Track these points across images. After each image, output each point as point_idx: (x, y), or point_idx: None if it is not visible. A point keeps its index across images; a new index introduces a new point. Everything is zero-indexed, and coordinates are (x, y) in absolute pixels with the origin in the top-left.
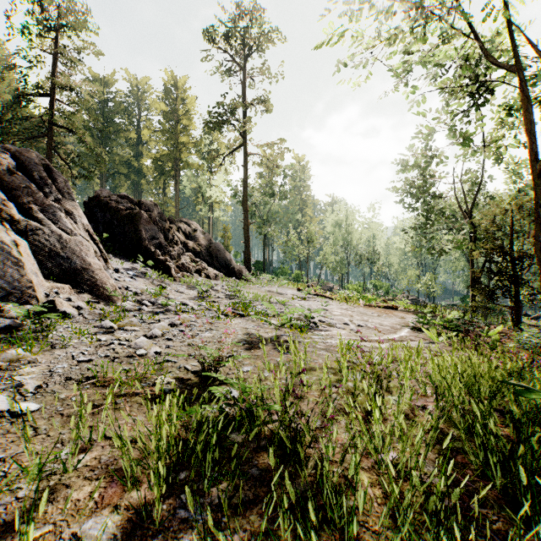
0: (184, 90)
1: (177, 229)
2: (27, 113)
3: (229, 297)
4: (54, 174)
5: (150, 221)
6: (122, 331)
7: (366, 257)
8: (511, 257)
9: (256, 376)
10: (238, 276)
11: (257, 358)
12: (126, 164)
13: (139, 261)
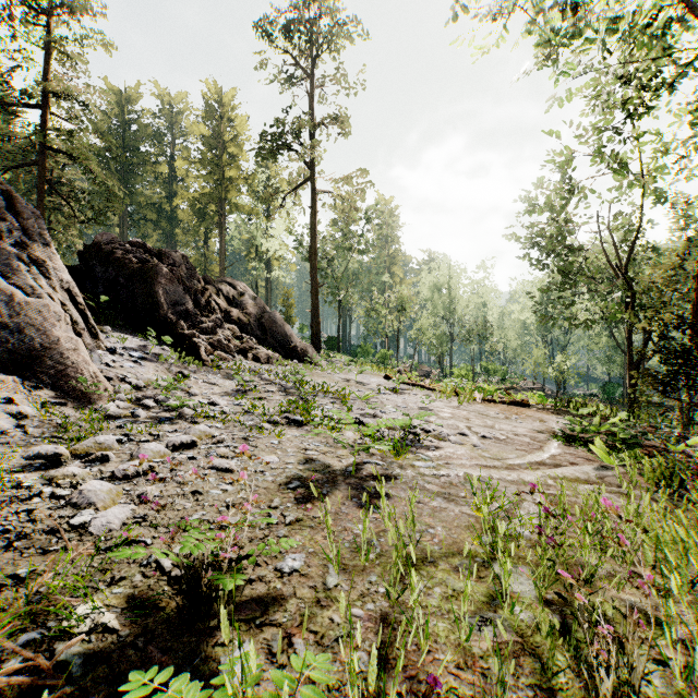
0: (232, 108)
1: (216, 292)
2: (12, 133)
3: (284, 391)
4: (19, 205)
5: (173, 278)
6: (79, 462)
7: (475, 331)
8: (696, 331)
9: (310, 588)
10: (302, 358)
11: (316, 527)
12: (155, 207)
13: (150, 337)
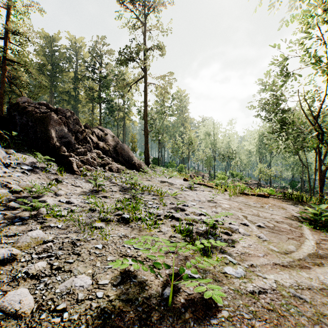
0: (105, 43)
1: (91, 133)
2: None
3: (123, 191)
4: None
5: (60, 122)
6: None
7: (227, 155)
8: None
9: None
10: (138, 169)
11: None
12: (67, 94)
13: (40, 156)
